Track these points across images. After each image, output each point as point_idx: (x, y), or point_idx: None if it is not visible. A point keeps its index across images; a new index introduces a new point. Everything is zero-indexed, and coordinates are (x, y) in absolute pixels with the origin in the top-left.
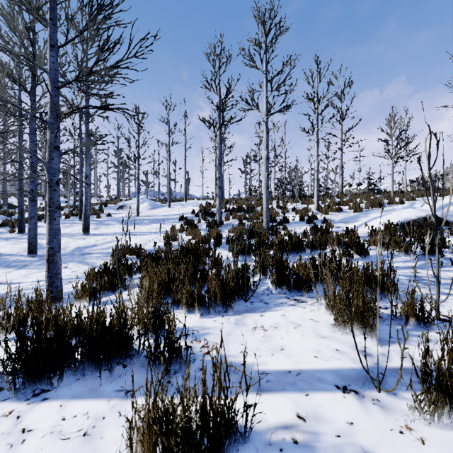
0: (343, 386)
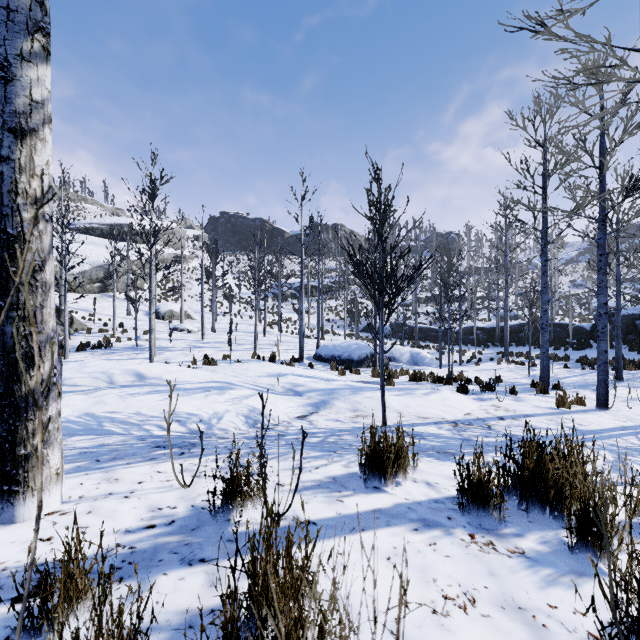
0: (309, 524)
